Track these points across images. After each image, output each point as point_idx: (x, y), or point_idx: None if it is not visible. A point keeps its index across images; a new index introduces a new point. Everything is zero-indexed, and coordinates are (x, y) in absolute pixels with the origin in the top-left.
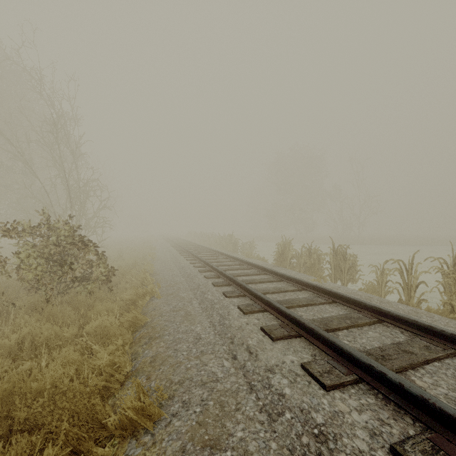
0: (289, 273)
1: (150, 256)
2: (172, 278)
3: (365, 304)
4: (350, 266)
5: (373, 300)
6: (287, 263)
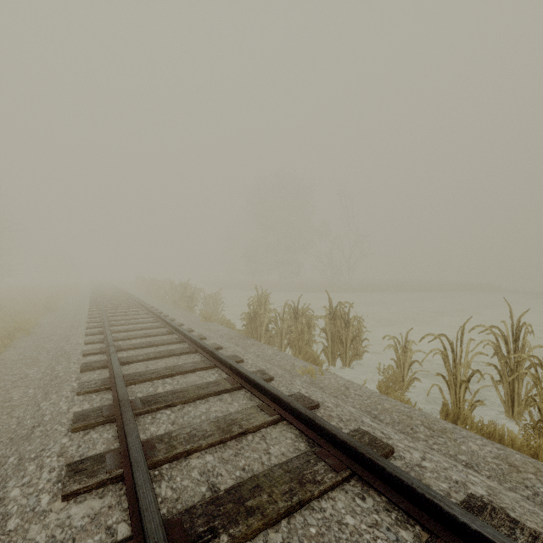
0: (263, 353)
1: (18, 328)
2: (4, 394)
3: (451, 518)
4: (354, 336)
5: (417, 426)
6: (262, 332)
